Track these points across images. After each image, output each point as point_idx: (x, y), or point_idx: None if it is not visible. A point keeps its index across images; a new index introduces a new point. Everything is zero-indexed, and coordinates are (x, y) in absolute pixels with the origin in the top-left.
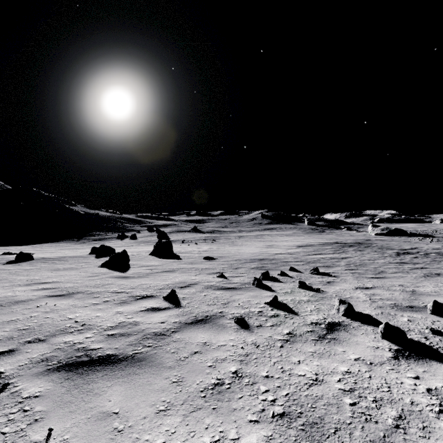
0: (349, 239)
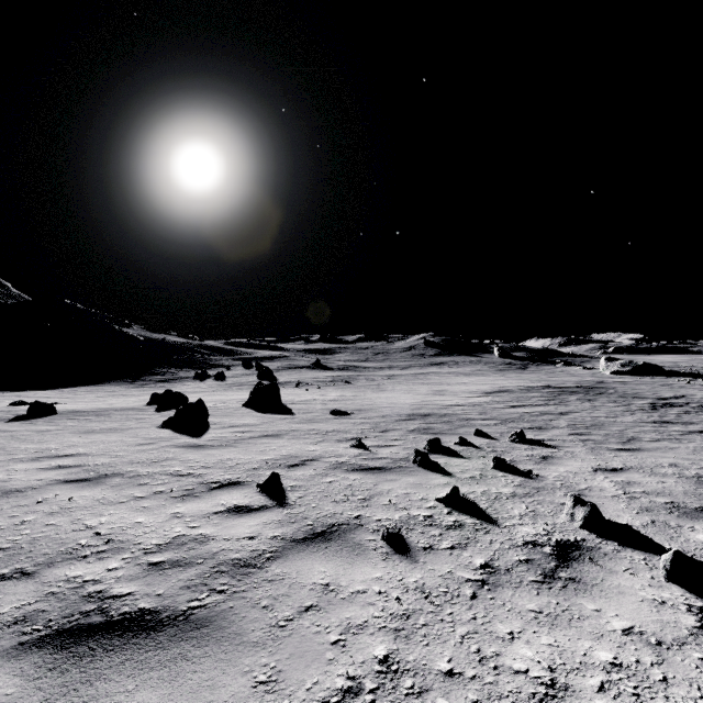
0: (568, 380)
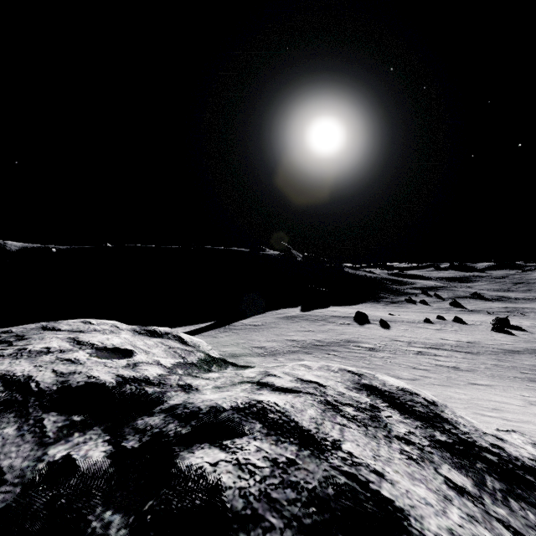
0: None
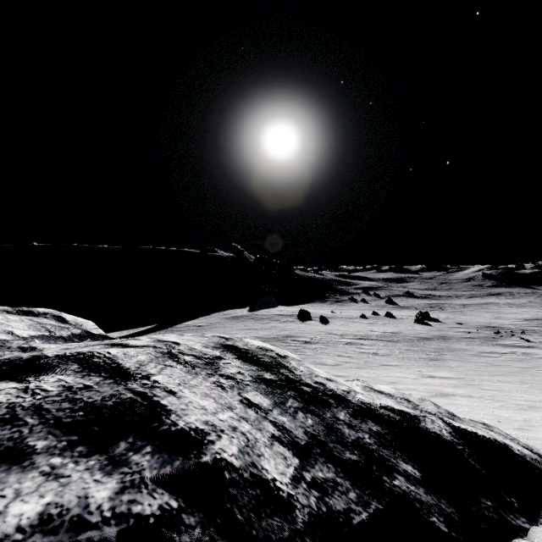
0: None
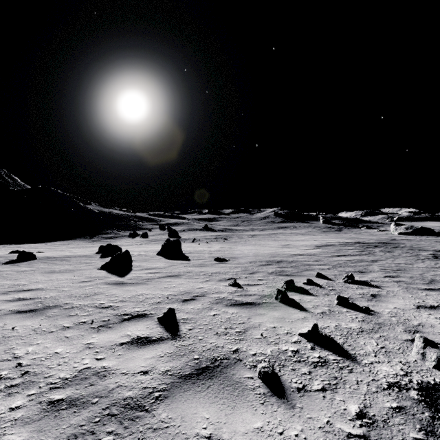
0: (371, 238)
